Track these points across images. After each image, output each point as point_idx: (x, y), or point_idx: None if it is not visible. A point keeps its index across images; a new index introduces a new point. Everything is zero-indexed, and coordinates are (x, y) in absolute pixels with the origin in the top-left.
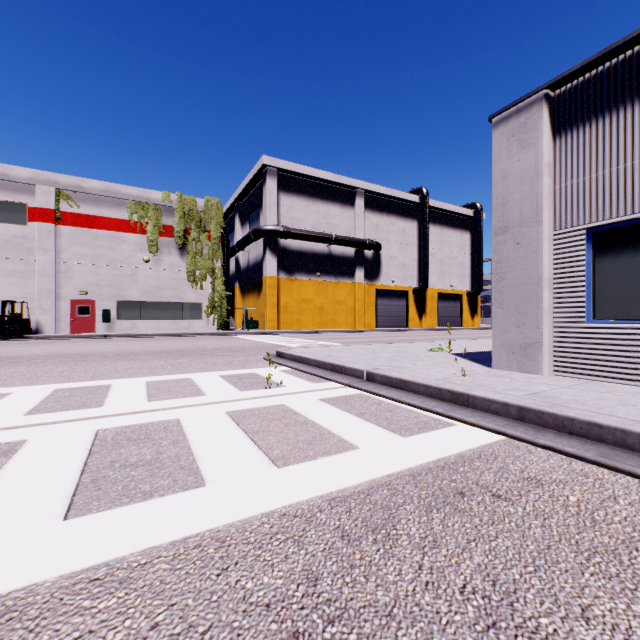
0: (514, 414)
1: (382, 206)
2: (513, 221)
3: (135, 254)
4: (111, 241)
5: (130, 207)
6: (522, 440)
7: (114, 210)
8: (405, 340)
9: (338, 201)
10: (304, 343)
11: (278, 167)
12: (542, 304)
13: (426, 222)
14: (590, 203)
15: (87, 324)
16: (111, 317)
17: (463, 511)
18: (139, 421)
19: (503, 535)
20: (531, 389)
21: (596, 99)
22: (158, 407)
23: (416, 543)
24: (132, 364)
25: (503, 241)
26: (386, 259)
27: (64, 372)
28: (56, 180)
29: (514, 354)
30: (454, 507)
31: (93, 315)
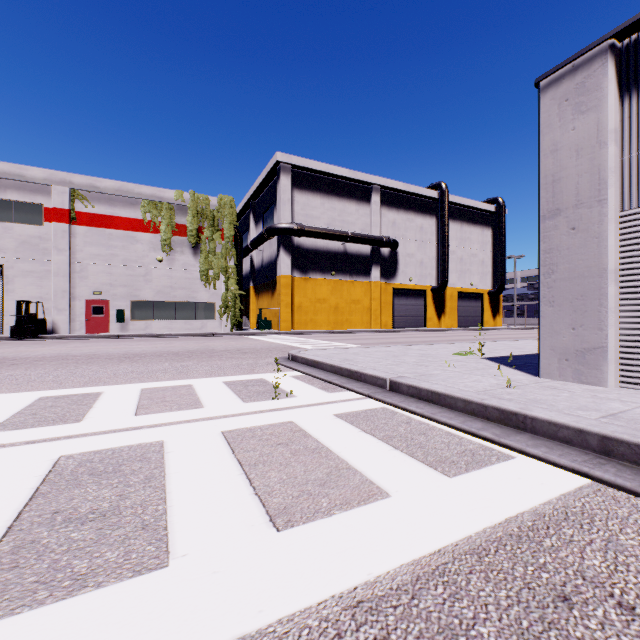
0: (595, 445)
1: (399, 202)
2: (567, 202)
3: (148, 254)
4: (125, 241)
5: (143, 206)
6: (618, 487)
7: (128, 209)
8: (425, 341)
9: (353, 198)
10: (318, 344)
11: (292, 164)
12: (606, 301)
13: (445, 218)
14: None
15: (101, 324)
16: (125, 317)
17: None
18: (114, 444)
19: None
20: (605, 408)
21: None
22: (144, 423)
23: None
24: (134, 367)
25: (554, 226)
26: (403, 257)
27: (59, 376)
28: (71, 180)
29: (568, 361)
30: (563, 635)
31: (107, 315)
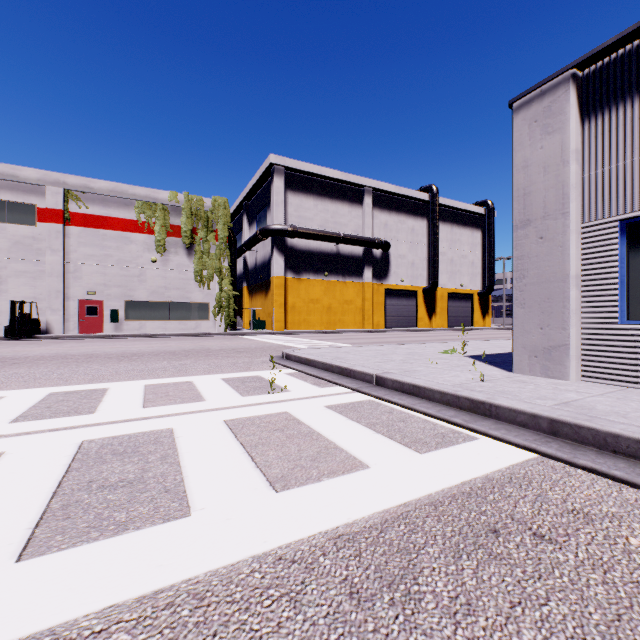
0: (545, 427)
1: (391, 204)
2: (536, 213)
3: (143, 254)
4: (119, 241)
5: (138, 207)
6: (558, 459)
7: (122, 210)
8: (415, 341)
9: (346, 200)
10: (311, 344)
11: (285, 166)
12: (569, 303)
13: (436, 220)
14: (624, 192)
15: (95, 324)
16: (119, 317)
17: (500, 558)
18: (129, 431)
19: (556, 596)
20: (561, 397)
21: (631, 77)
22: (152, 414)
23: (445, 607)
24: (134, 366)
25: (525, 235)
26: (395, 258)
27: (63, 374)
28: (65, 181)
29: (537, 357)
30: (488, 551)
31: (101, 315)
